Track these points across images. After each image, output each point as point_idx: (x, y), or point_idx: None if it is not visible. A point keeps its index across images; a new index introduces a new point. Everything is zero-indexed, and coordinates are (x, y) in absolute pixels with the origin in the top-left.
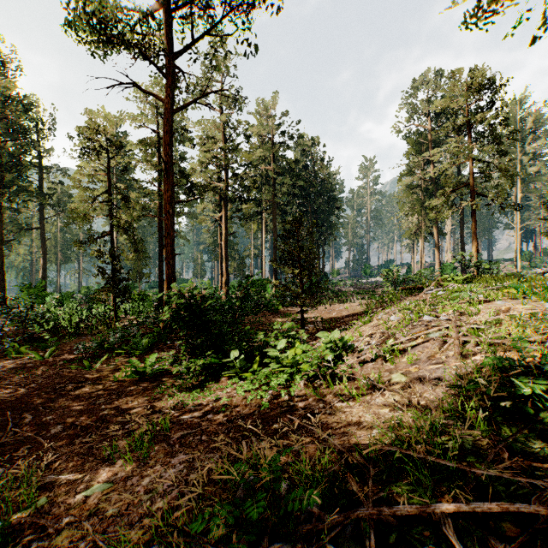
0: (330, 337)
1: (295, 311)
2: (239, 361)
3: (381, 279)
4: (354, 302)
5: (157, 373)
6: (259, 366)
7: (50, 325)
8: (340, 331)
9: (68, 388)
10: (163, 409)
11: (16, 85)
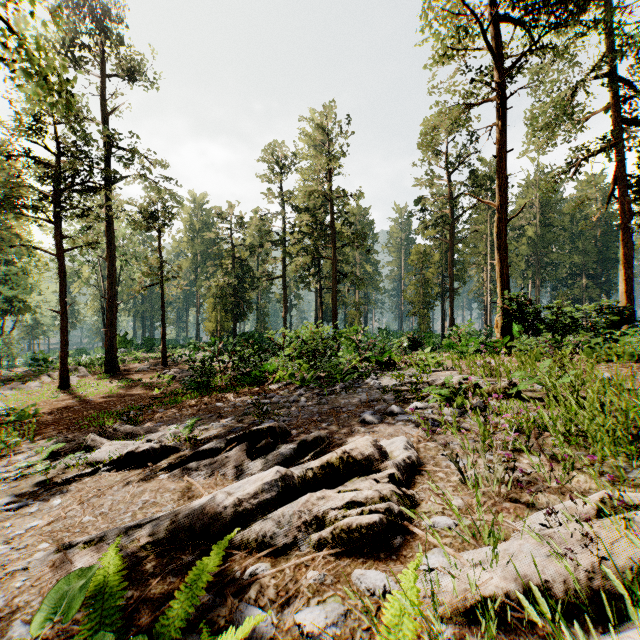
0: None
1: None
2: None
3: None
4: None
5: None
6: None
7: None
8: None
9: None
10: None
11: None
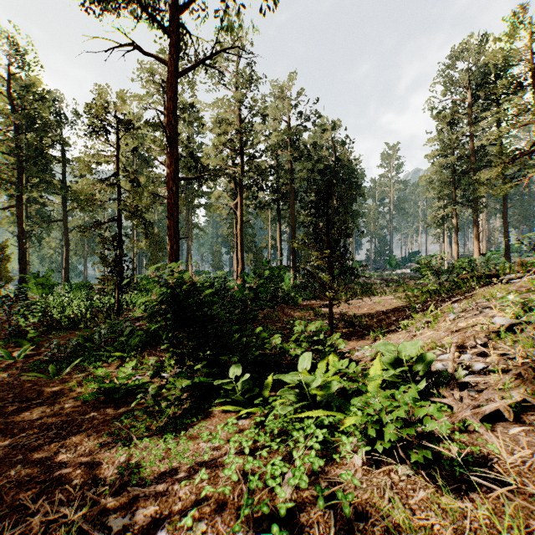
0: (397, 354)
1: (317, 304)
2: (241, 382)
3: (407, 271)
4: (386, 295)
5: (133, 389)
6: (272, 387)
7: (36, 318)
8: (385, 334)
9: (5, 409)
10: (100, 479)
11: (41, 82)
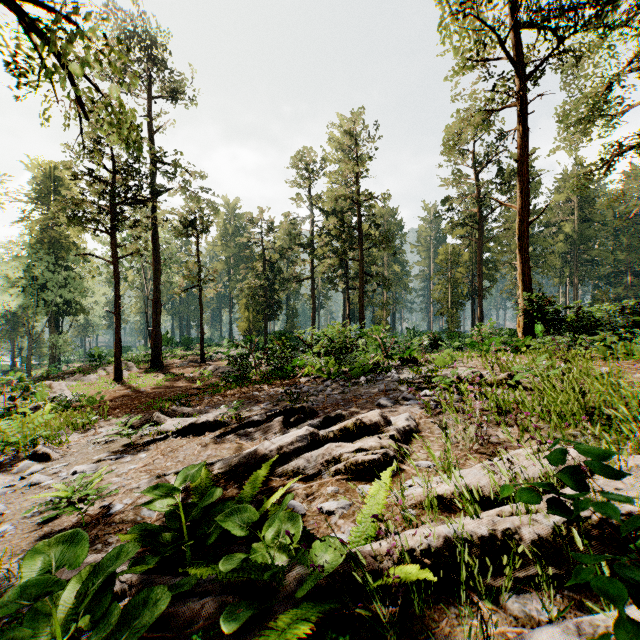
0: None
1: None
2: None
3: None
4: None
5: None
6: None
7: None
8: None
9: None
10: None
11: None
